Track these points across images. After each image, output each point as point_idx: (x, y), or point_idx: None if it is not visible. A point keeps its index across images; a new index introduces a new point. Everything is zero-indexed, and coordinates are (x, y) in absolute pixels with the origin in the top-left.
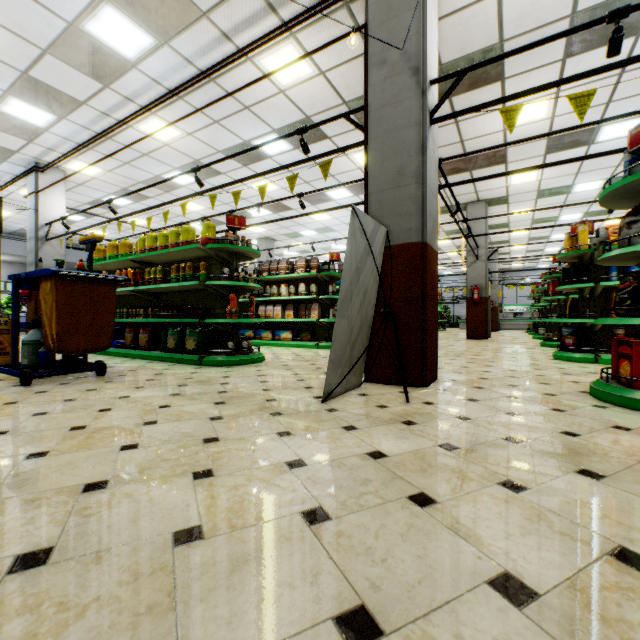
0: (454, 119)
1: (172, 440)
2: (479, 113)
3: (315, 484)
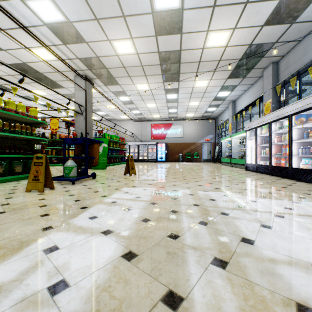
0: (28, 82)
1: None
2: (35, 86)
3: None
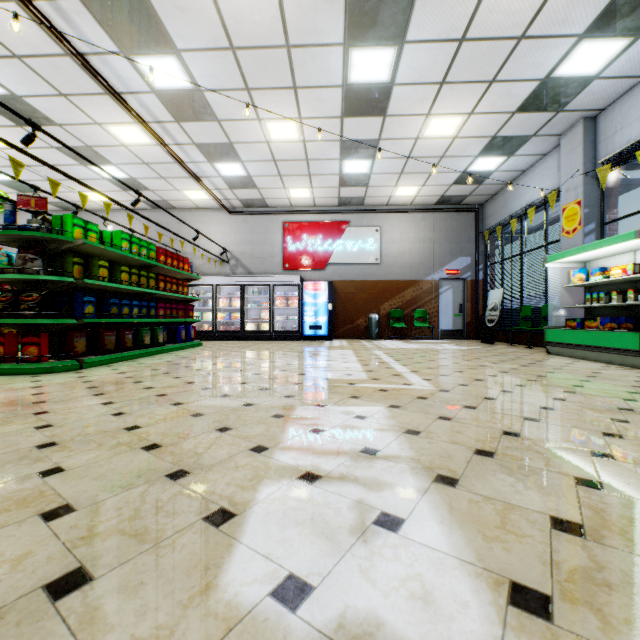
0: None
1: (37, 460)
2: None
3: (149, 407)
